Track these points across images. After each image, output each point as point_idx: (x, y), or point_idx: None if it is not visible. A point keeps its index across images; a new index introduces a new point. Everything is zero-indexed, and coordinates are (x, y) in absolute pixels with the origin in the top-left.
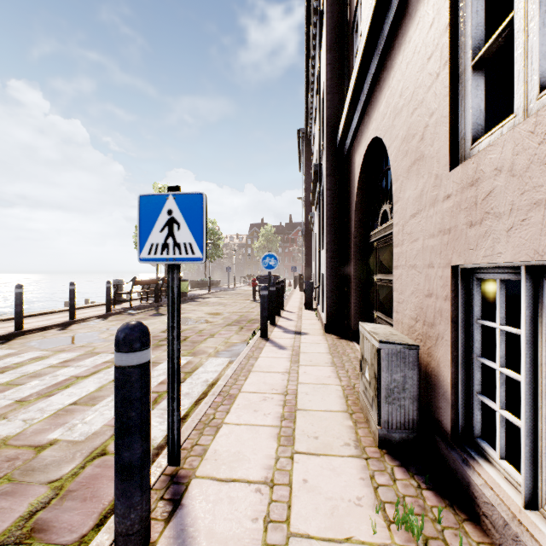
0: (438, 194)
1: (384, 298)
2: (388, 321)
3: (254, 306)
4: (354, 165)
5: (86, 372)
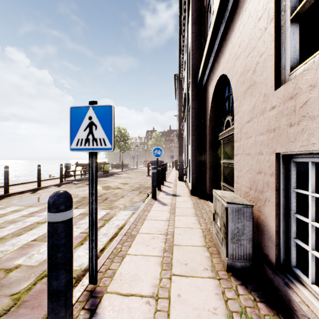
0: (266, 106)
1: (227, 174)
2: (230, 188)
3: (148, 179)
4: (208, 93)
5: (44, 219)
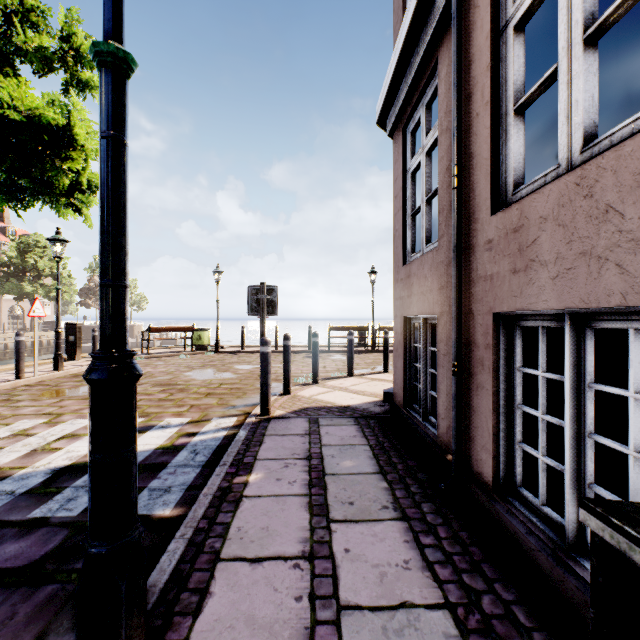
0: None
1: None
2: None
3: None
4: None
5: None
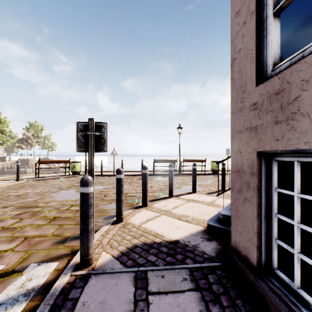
0: None
1: None
2: None
3: None
4: None
5: None
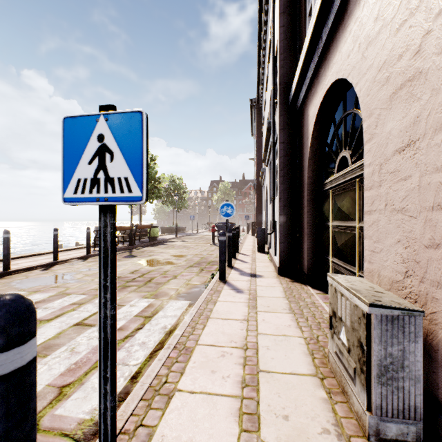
0: None
1: (343, 244)
2: (348, 268)
3: (213, 249)
4: (308, 118)
5: (51, 315)
